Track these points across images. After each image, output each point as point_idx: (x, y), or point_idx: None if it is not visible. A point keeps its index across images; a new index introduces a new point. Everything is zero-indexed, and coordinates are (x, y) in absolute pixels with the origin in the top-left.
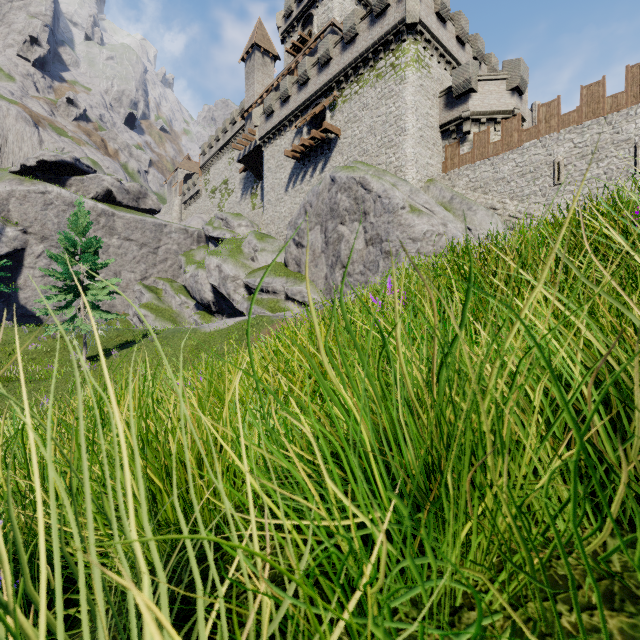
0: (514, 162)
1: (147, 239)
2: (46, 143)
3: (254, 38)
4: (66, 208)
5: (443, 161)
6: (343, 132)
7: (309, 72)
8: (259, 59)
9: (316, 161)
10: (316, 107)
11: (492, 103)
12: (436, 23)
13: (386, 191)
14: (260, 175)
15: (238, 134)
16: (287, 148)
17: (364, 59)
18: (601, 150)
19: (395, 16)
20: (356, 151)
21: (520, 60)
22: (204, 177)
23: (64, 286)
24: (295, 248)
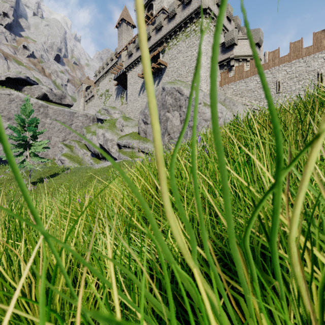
0: (256, 81)
1: (65, 120)
2: (11, 68)
3: (122, 16)
4: (21, 103)
5: (220, 80)
6: (168, 65)
7: (151, 33)
8: (125, 27)
9: (154, 80)
10: (154, 51)
11: (245, 51)
12: (216, 9)
13: None
14: (125, 87)
15: (114, 66)
16: (139, 73)
17: (179, 27)
18: (300, 75)
19: (195, 4)
20: (175, 74)
21: (259, 29)
22: (96, 88)
23: (18, 144)
24: (143, 124)
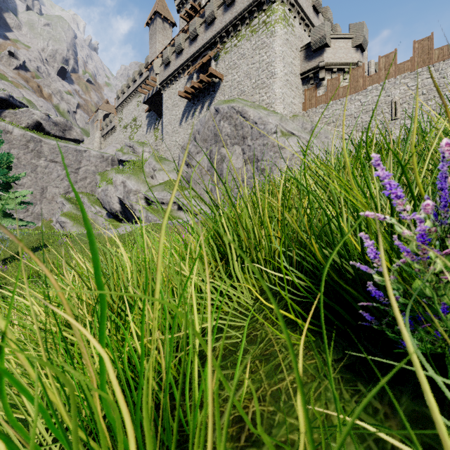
0: (359, 102)
1: (69, 161)
2: None
3: (156, 7)
4: None
5: (303, 102)
6: (225, 77)
7: (198, 30)
8: (160, 24)
9: (203, 100)
10: (203, 58)
11: (341, 56)
12: None
13: (261, 118)
14: (161, 114)
15: (144, 82)
16: (181, 91)
17: (242, 18)
18: (430, 91)
19: None
20: (235, 92)
21: (363, 23)
22: (118, 116)
23: None
24: (186, 168)
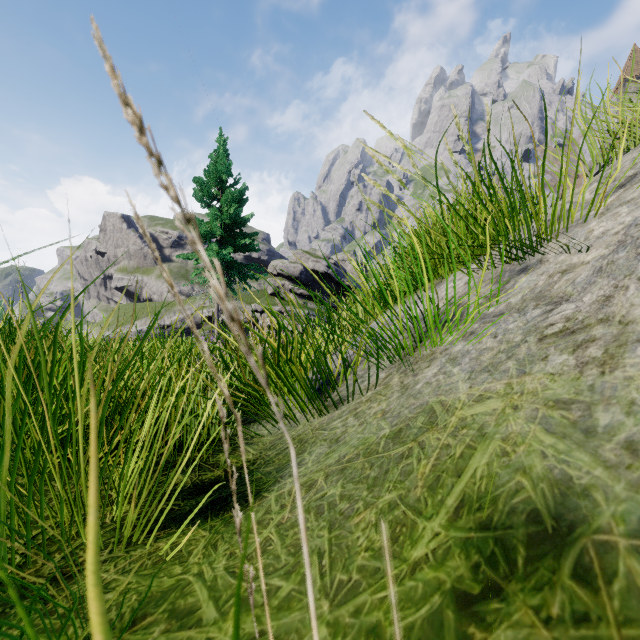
0: None
1: None
2: None
3: (623, 75)
4: None
5: None
6: None
7: None
8: (630, 88)
9: None
10: None
11: None
12: None
13: None
14: None
15: None
16: None
17: None
18: None
19: None
20: None
21: None
22: None
23: None
24: None
